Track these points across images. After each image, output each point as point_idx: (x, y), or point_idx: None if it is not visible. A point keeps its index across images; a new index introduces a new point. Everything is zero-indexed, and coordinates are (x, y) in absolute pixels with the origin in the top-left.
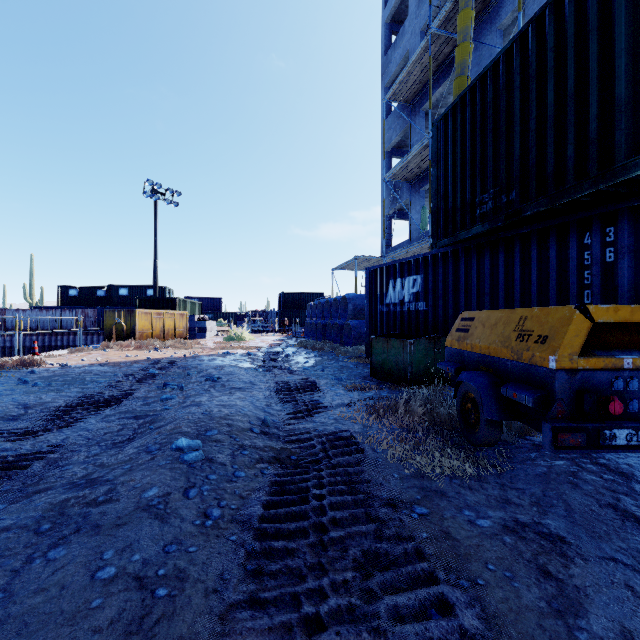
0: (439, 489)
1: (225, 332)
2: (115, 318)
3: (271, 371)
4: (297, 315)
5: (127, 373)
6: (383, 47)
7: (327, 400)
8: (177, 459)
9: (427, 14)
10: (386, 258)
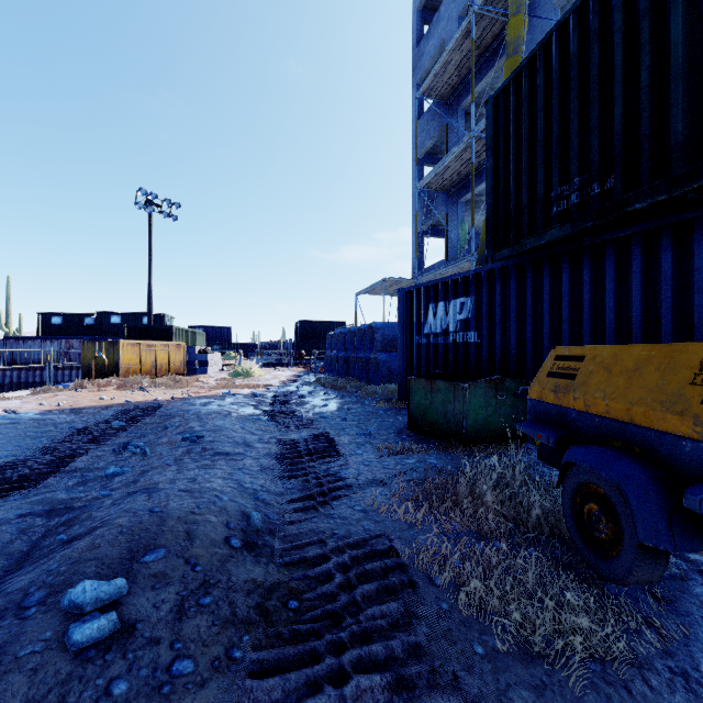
0: (569, 692)
1: (232, 366)
2: (95, 351)
3: (277, 421)
4: (316, 346)
5: (83, 426)
6: (414, 38)
7: (351, 473)
8: (61, 636)
9: None
10: (419, 280)
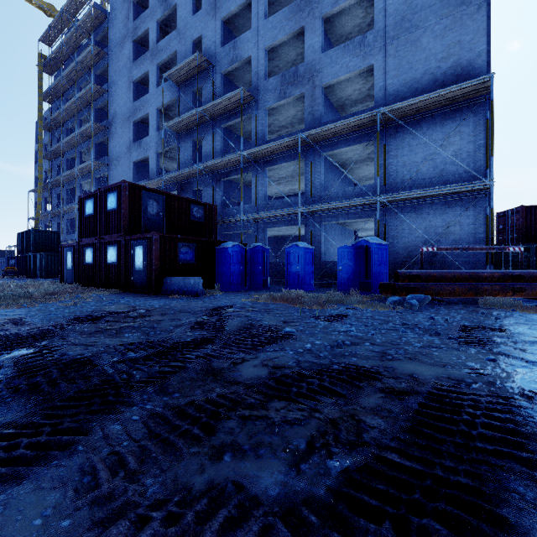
0: None
1: None
2: None
3: None
4: None
5: None
6: (35, 160)
7: None
8: None
9: (46, 168)
10: None
